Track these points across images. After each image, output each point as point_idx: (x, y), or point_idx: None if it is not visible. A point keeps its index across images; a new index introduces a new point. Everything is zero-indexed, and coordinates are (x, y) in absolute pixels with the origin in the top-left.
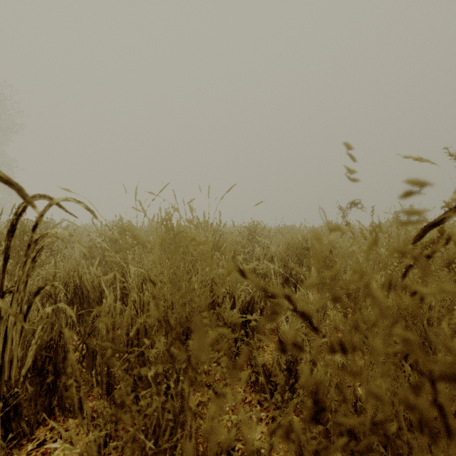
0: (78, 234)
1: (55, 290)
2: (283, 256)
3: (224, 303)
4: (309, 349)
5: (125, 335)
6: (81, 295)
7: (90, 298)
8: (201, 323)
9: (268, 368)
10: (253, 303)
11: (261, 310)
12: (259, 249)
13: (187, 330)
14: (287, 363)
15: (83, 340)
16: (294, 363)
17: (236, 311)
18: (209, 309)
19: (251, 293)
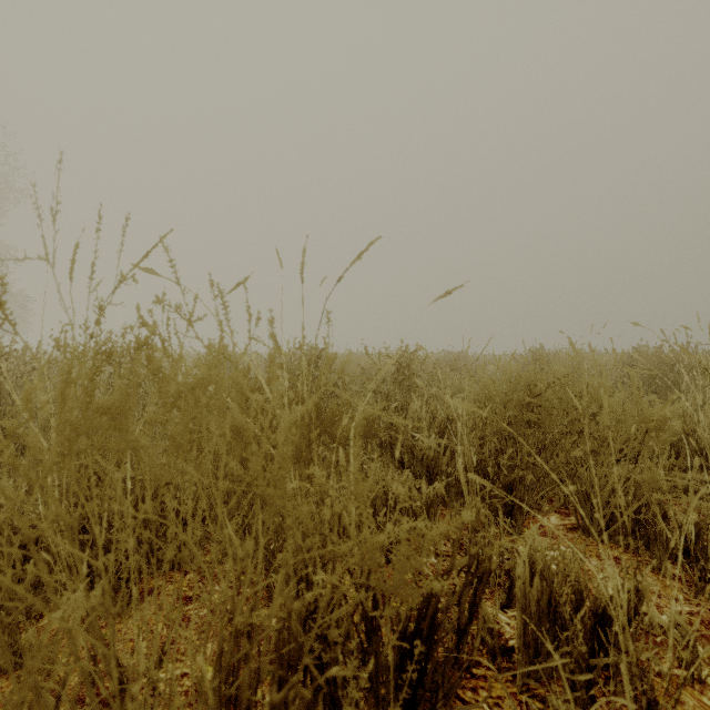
0: (37, 372)
1: None
2: (476, 424)
3: None
4: None
5: None
6: None
7: None
8: (263, 708)
9: None
10: (436, 612)
11: (463, 631)
12: (420, 402)
13: None
14: None
15: None
16: None
17: None
18: None
19: (407, 510)
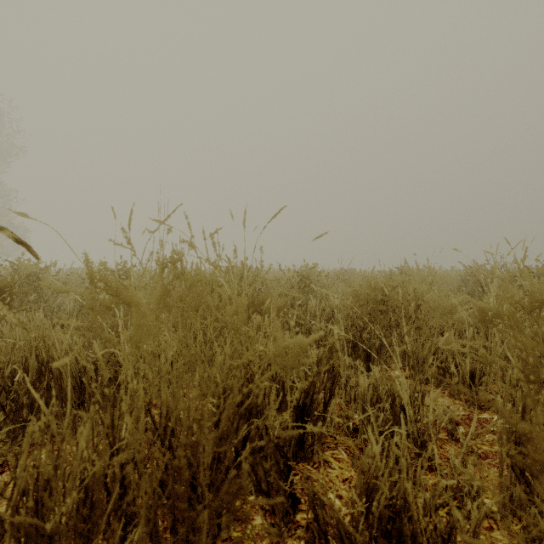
0: (67, 281)
1: (3, 371)
2: (349, 313)
3: (268, 408)
4: (422, 494)
5: (80, 480)
6: (49, 376)
7: (62, 382)
8: None
9: (349, 533)
10: (313, 393)
11: (326, 403)
12: (315, 301)
13: (203, 453)
14: (382, 521)
15: (15, 478)
16: (395, 519)
17: (288, 416)
18: (241, 417)
19: (305, 364)
